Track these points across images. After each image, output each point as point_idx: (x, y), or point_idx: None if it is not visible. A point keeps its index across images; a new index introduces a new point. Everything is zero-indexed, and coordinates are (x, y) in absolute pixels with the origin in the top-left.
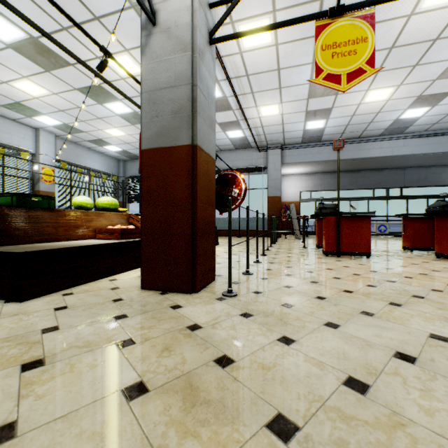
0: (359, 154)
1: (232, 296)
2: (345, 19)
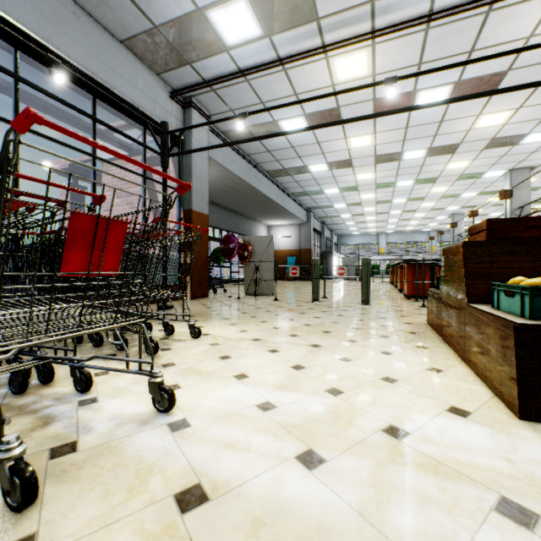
0: (257, 184)
1: None
2: None
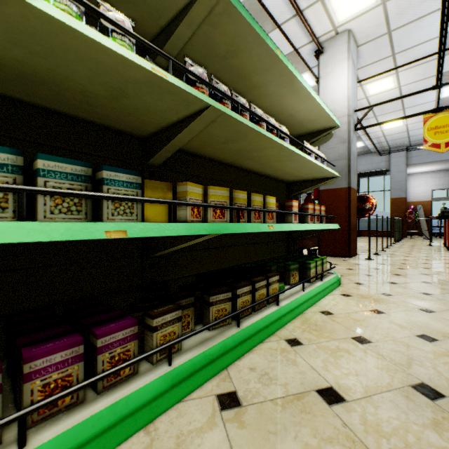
0: None
1: (370, 260)
2: (443, 113)
